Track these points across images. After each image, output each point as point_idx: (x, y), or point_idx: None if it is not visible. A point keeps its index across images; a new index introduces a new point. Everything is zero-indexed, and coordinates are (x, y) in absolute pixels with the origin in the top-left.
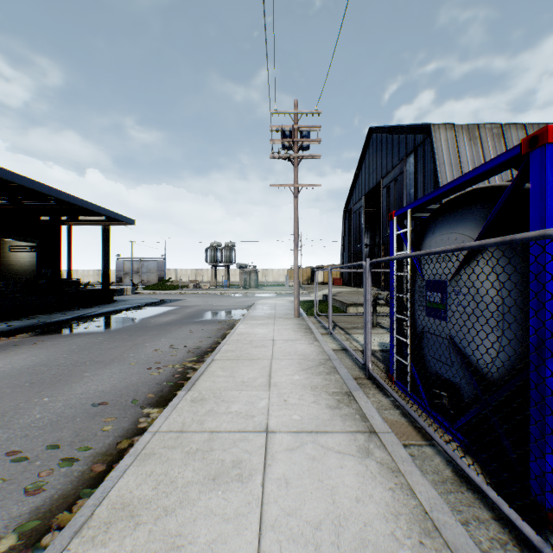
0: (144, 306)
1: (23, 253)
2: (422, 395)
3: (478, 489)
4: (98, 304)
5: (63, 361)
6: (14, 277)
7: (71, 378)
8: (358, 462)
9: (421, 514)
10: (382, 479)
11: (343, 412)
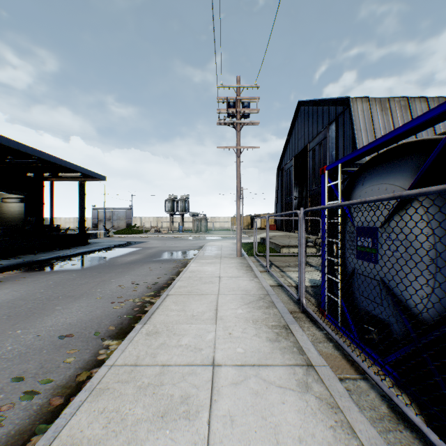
0: (113, 247)
1: (13, 204)
2: (353, 329)
3: (415, 427)
4: (75, 246)
5: (39, 296)
6: (6, 224)
7: (44, 312)
8: (298, 397)
9: None
10: (322, 417)
11: (282, 345)
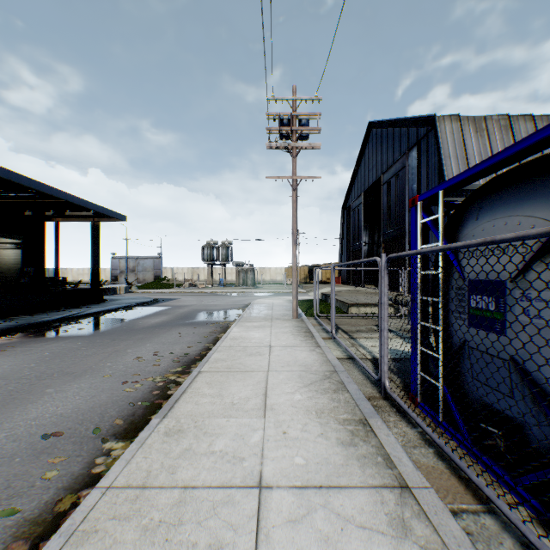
0: (135, 306)
1: (8, 250)
2: (462, 428)
3: None
4: (87, 304)
5: (27, 373)
6: None
7: (29, 396)
8: (393, 548)
9: None
10: None
11: (360, 452)
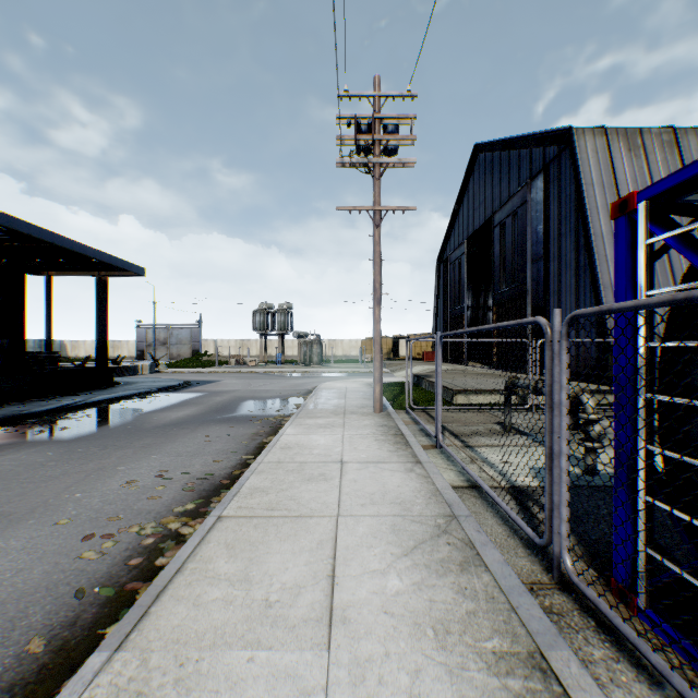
0: (156, 392)
1: None
2: None
3: None
4: (89, 389)
5: None
6: None
7: None
8: None
9: None
10: None
11: None
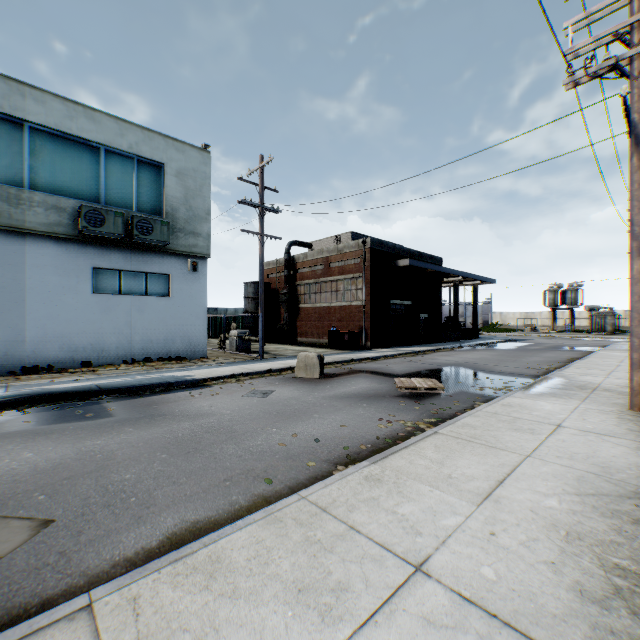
0: (504, 341)
1: None
2: None
3: None
4: (472, 338)
5: (507, 354)
6: None
7: (521, 357)
8: None
9: None
10: None
11: None
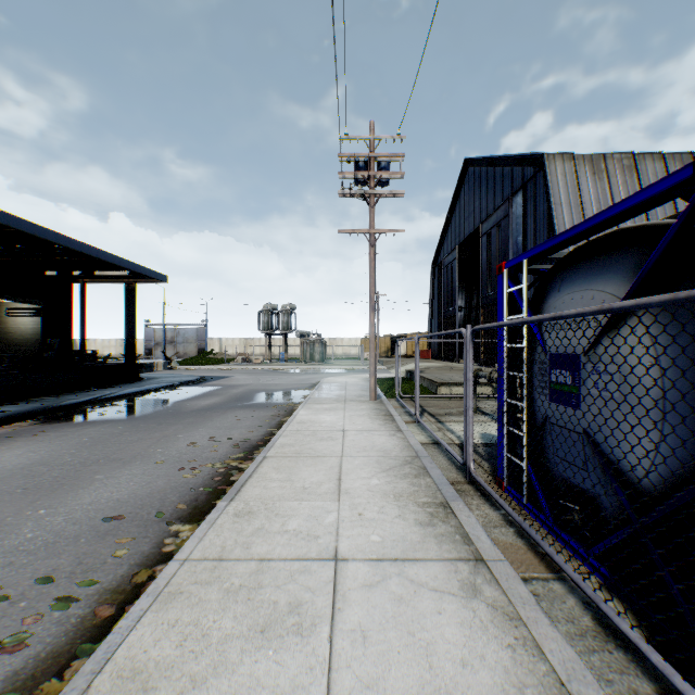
0: (179, 385)
1: (24, 318)
2: (544, 507)
3: (631, 646)
4: (120, 383)
5: (69, 459)
6: (12, 349)
7: (77, 482)
8: (461, 605)
9: (555, 686)
10: (496, 632)
11: (438, 531)
